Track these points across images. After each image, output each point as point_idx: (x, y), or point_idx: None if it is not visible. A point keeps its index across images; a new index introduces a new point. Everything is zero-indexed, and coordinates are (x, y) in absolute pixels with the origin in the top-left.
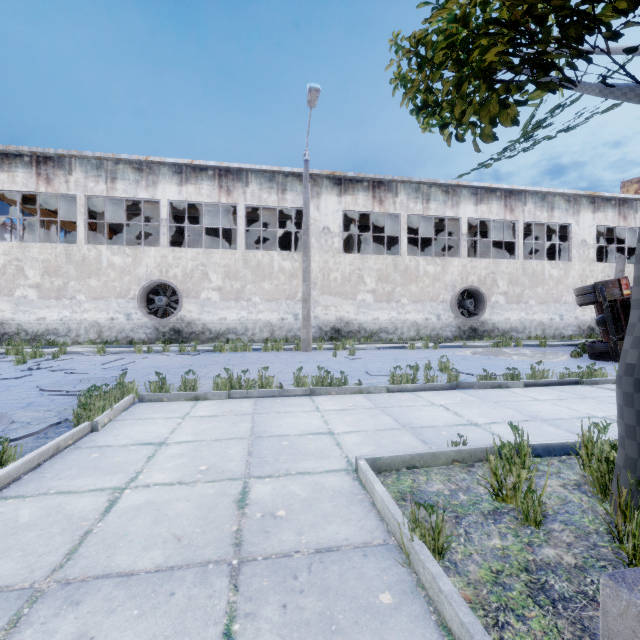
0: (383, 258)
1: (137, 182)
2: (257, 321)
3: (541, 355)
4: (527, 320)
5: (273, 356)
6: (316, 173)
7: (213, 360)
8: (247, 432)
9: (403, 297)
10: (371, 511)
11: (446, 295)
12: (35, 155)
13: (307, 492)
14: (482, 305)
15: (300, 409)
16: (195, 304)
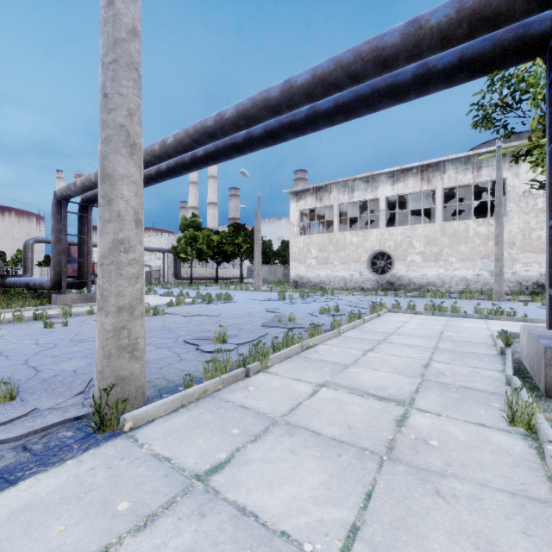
0: None
1: (365, 189)
2: (453, 277)
3: None
4: None
5: (465, 302)
6: (514, 145)
7: (419, 301)
8: (443, 324)
9: None
10: (491, 341)
11: None
12: (315, 188)
13: (466, 336)
14: None
15: (475, 322)
16: (403, 265)
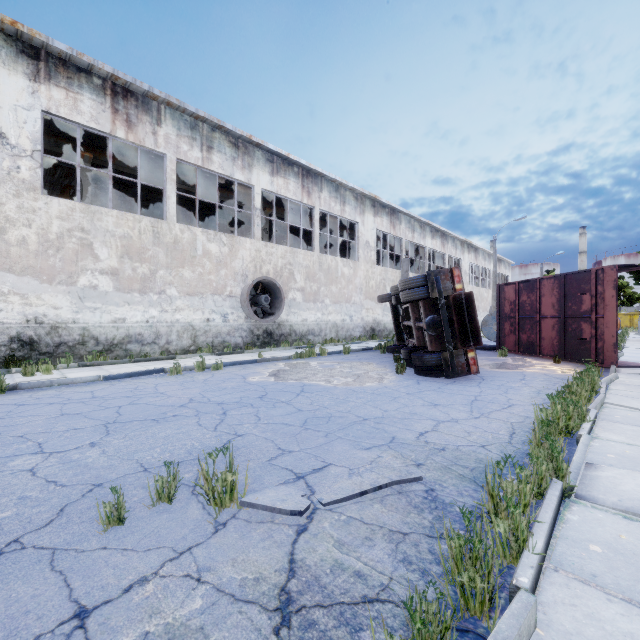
0: (134, 218)
1: None
2: None
3: (361, 371)
4: (323, 321)
5: None
6: None
7: None
8: None
9: (170, 286)
10: None
11: (235, 287)
12: None
13: None
14: (279, 302)
15: None
16: None
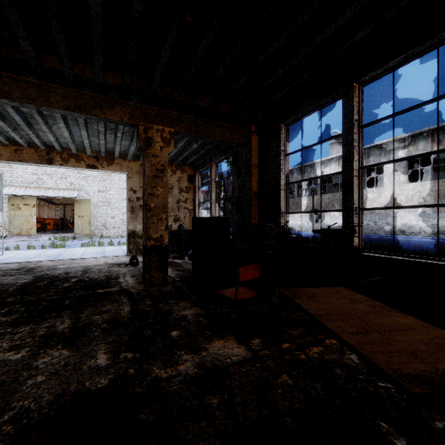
0: (441, 181)
1: (310, 172)
2: None
3: None
4: None
5: None
6: (385, 142)
7: None
8: None
9: None
10: None
11: None
12: None
13: None
14: None
15: None
16: (329, 217)
